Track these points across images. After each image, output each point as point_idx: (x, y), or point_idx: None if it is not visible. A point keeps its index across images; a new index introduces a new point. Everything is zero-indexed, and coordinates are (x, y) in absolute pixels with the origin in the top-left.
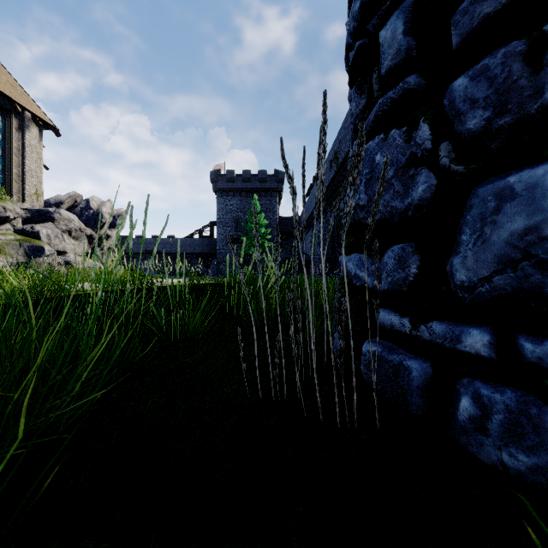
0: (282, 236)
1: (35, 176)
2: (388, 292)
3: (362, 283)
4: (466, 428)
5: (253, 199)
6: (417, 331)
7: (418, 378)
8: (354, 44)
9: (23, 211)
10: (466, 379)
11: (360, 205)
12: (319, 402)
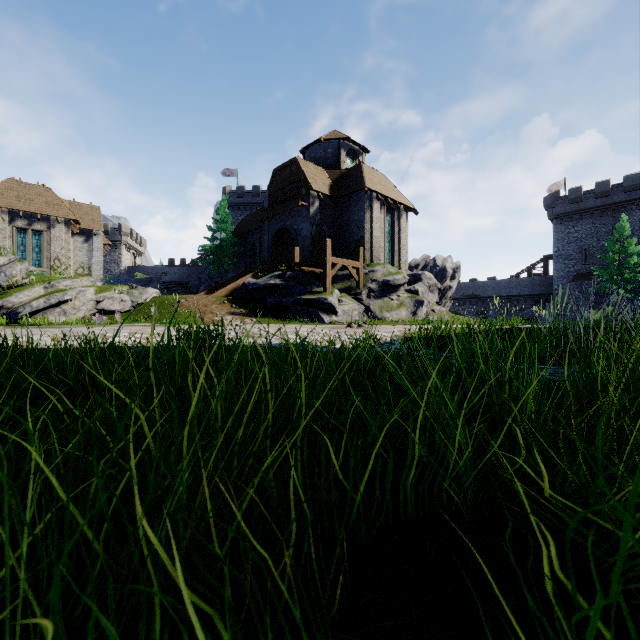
0: None
1: (404, 249)
2: None
3: None
4: None
5: (613, 218)
6: None
7: None
8: None
9: (408, 277)
10: None
11: None
12: None
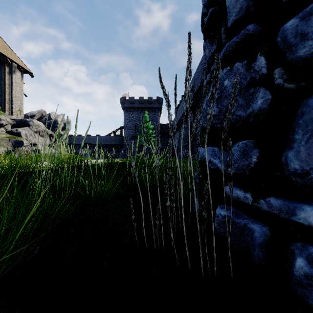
0: (162, 135)
1: (19, 100)
2: (234, 174)
3: (215, 167)
4: (301, 282)
5: (144, 114)
6: (257, 203)
7: (259, 237)
8: (207, 11)
9: (11, 120)
10: (299, 243)
11: (213, 115)
12: (188, 255)
